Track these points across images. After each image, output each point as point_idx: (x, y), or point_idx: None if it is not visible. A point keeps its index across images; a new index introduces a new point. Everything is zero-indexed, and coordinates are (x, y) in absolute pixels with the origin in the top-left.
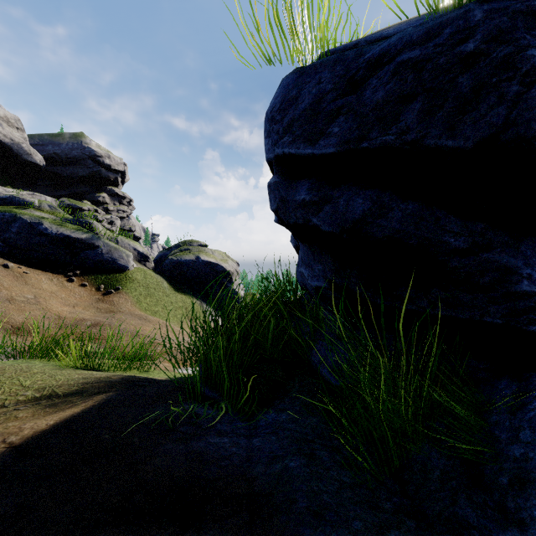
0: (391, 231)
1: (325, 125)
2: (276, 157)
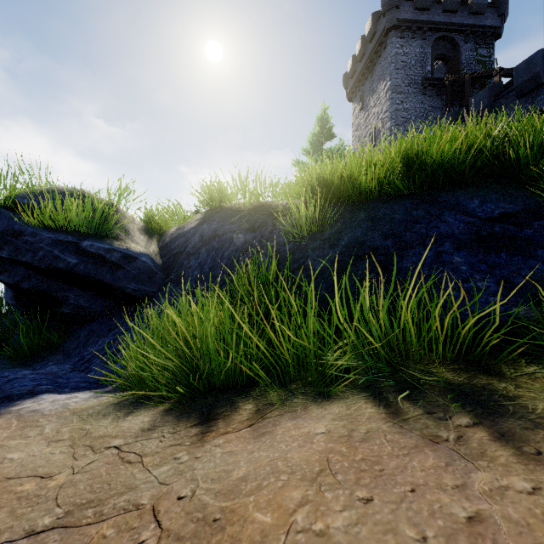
0: (33, 285)
1: (3, 244)
2: None
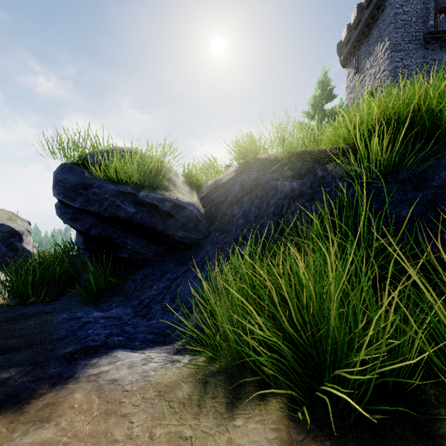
0: (99, 232)
1: (76, 196)
2: (58, 199)
